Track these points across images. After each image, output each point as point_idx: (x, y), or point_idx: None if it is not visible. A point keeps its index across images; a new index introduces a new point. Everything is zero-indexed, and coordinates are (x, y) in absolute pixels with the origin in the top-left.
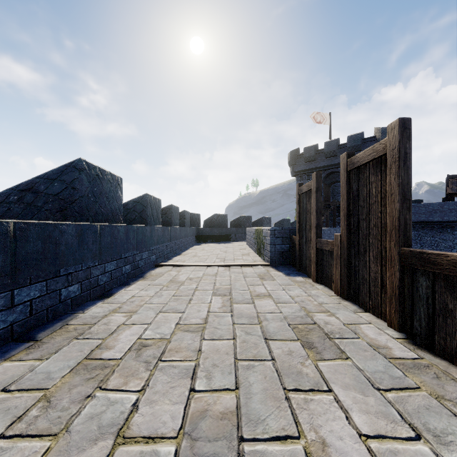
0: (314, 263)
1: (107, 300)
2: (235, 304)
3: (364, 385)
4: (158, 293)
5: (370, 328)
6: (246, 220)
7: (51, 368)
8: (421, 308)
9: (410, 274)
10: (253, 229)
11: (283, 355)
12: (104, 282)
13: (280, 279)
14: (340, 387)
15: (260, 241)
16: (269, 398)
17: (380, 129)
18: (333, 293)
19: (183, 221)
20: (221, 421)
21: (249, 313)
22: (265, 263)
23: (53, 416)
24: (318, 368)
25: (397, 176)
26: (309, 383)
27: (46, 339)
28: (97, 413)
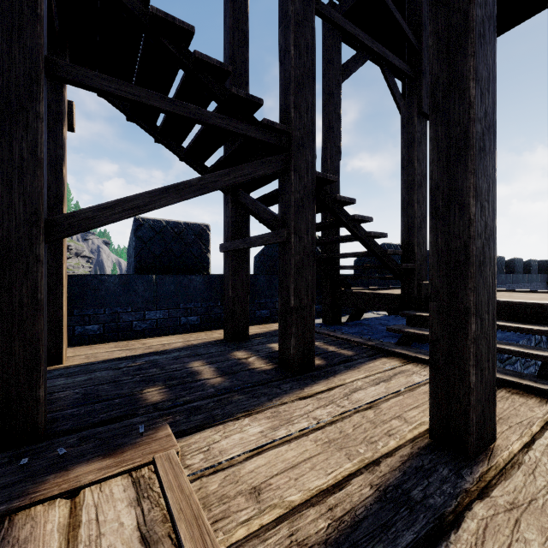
0: None
1: None
2: None
3: None
4: None
5: None
6: None
7: None
8: None
9: None
10: None
11: None
12: None
13: None
14: None
15: None
16: None
17: None
18: None
19: (529, 269)
20: None
21: None
22: None
23: None
24: None
25: None
26: None
27: None
28: None
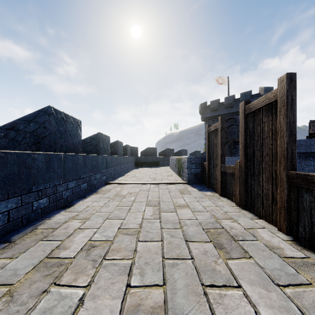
0: (219, 182)
1: (68, 209)
2: (162, 212)
3: (266, 281)
4: (106, 204)
5: (264, 231)
6: (170, 151)
7: (18, 266)
8: (305, 218)
9: (296, 191)
10: (175, 158)
11: (200, 254)
12: (67, 196)
13: (195, 193)
14: (246, 282)
15: (180, 166)
16: (190, 293)
17: (263, 88)
18: (234, 204)
19: (126, 152)
20: (151, 314)
21: (173, 220)
22: (184, 181)
23: (13, 309)
24: (227, 265)
25: (285, 117)
26: (222, 279)
27: (19, 240)
28: (50, 307)
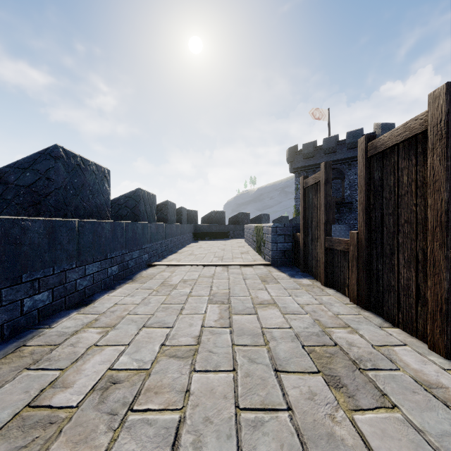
0: (323, 264)
1: (85, 309)
2: (234, 315)
3: None
4: (145, 299)
5: (406, 351)
6: (245, 217)
7: None
8: None
9: None
10: (252, 226)
11: (302, 398)
12: (84, 286)
13: (284, 282)
14: None
15: (260, 239)
16: None
17: (380, 125)
18: (348, 299)
19: (180, 218)
20: None
21: (252, 328)
22: (266, 262)
23: None
24: (353, 422)
25: (444, 158)
26: None
27: None
28: None
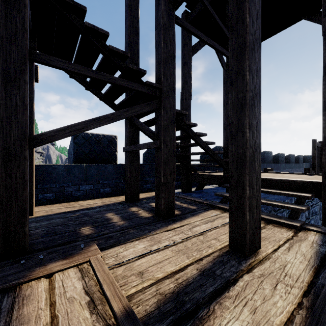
0: None
1: None
2: None
3: None
4: None
5: None
6: None
7: None
8: None
9: None
10: None
11: None
12: None
13: None
14: None
15: None
16: None
17: None
18: None
19: (298, 160)
20: None
21: None
22: None
23: None
24: None
25: None
26: None
27: None
28: None
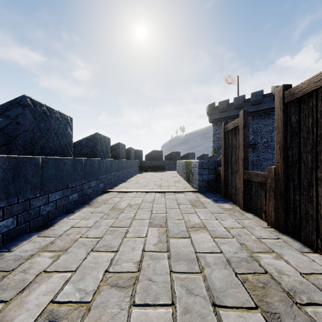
0: (241, 193)
1: (45, 231)
2: (171, 238)
3: None
4: (97, 222)
5: None
6: (176, 154)
7: None
8: None
9: None
10: (183, 161)
11: None
12: (48, 211)
13: (210, 206)
14: None
15: (189, 171)
16: None
17: (275, 87)
18: (265, 223)
19: (129, 155)
20: None
21: (187, 253)
22: (194, 189)
23: None
24: None
25: None
26: None
27: None
28: None
